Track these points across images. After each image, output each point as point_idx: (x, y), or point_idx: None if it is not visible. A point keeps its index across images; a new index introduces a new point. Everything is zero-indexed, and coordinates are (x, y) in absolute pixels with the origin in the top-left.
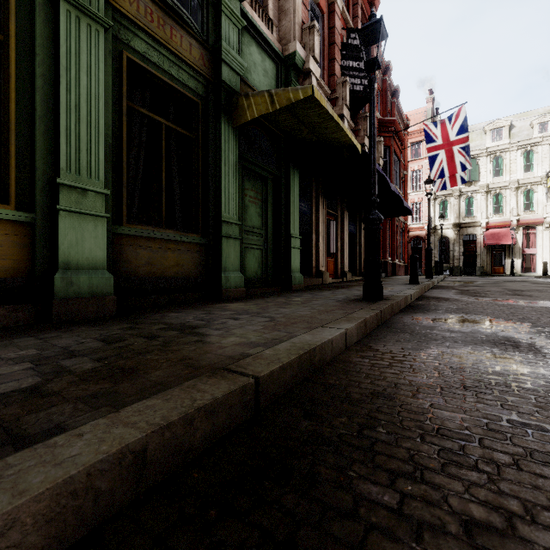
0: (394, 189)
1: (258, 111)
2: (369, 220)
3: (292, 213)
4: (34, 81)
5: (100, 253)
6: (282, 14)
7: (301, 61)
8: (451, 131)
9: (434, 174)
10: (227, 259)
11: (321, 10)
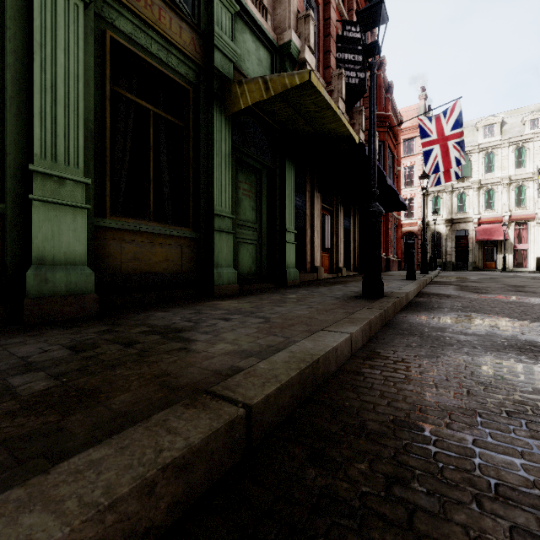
0: (390, 183)
1: (252, 98)
2: (369, 213)
3: (287, 207)
4: (4, 57)
5: (80, 248)
6: (276, 2)
7: (296, 51)
8: (446, 126)
9: (429, 169)
10: (219, 255)
11: (316, 1)
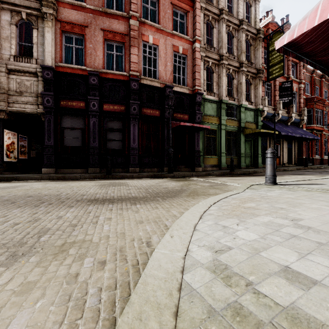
0: (298, 136)
1: (249, 132)
2: None
3: (258, 148)
4: (218, 140)
5: (225, 161)
6: (255, 97)
7: (261, 109)
8: None
9: None
10: (242, 161)
11: (270, 83)
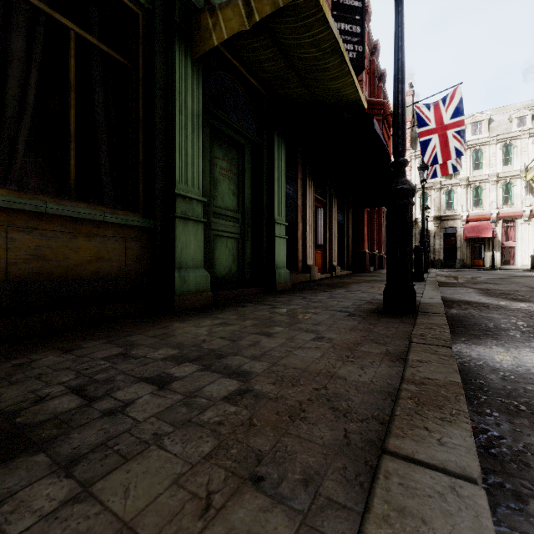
0: None
1: (228, 29)
2: (397, 191)
3: (276, 193)
4: None
5: None
6: None
7: None
8: (445, 114)
9: (426, 160)
10: (183, 251)
11: None
